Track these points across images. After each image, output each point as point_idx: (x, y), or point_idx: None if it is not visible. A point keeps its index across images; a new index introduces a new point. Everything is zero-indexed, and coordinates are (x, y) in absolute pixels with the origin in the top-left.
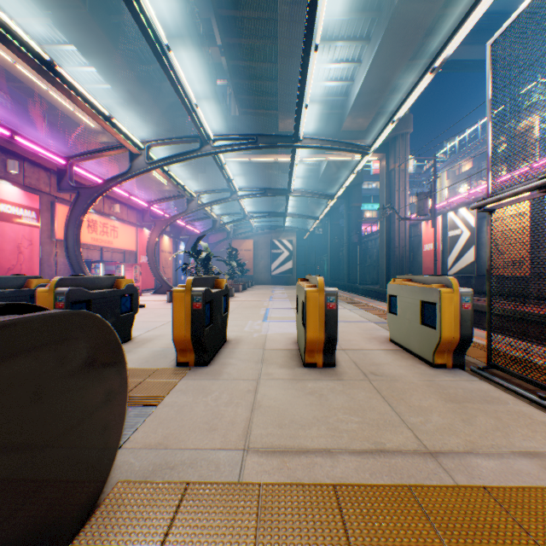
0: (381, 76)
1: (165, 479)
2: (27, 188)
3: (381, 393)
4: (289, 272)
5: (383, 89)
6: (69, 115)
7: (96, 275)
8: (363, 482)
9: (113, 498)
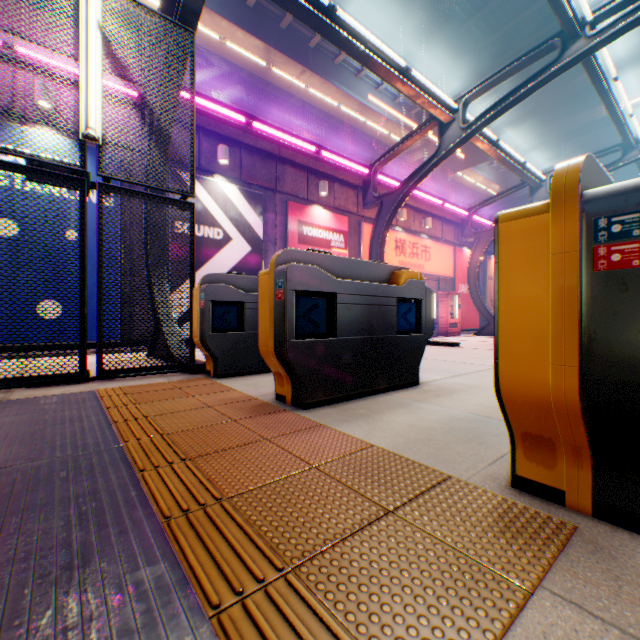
0: None
1: None
2: (336, 210)
3: None
4: None
5: None
6: (384, 143)
7: None
8: None
9: None
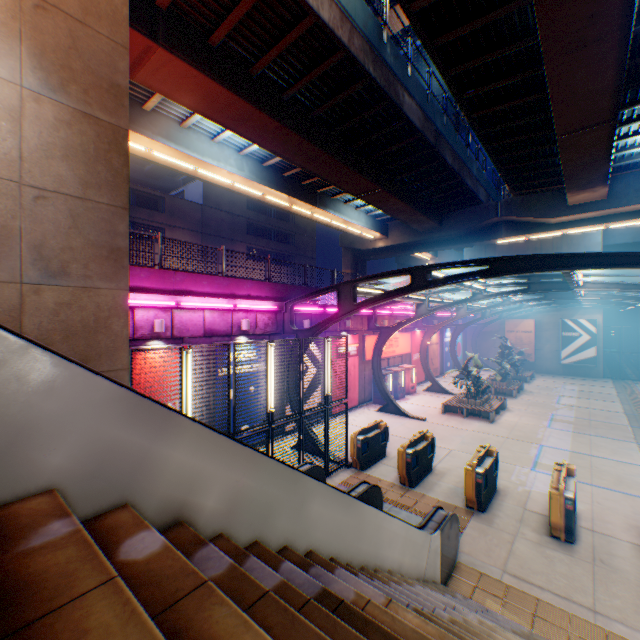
0: None
1: (473, 567)
2: (352, 331)
3: (593, 575)
4: (589, 362)
5: None
6: (356, 235)
7: (386, 382)
8: (550, 602)
9: (458, 565)
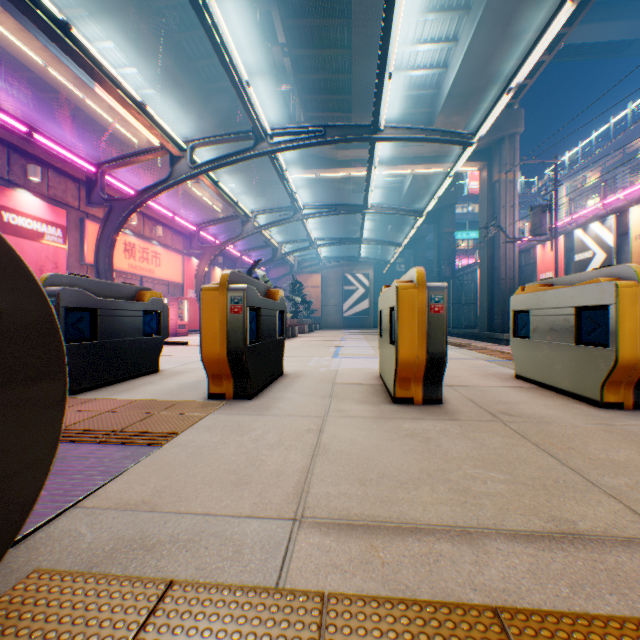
0: (485, 55)
1: (128, 573)
2: (52, 200)
3: (531, 439)
4: (365, 313)
5: (486, 73)
6: (109, 129)
7: None
8: (563, 607)
9: (2, 610)
